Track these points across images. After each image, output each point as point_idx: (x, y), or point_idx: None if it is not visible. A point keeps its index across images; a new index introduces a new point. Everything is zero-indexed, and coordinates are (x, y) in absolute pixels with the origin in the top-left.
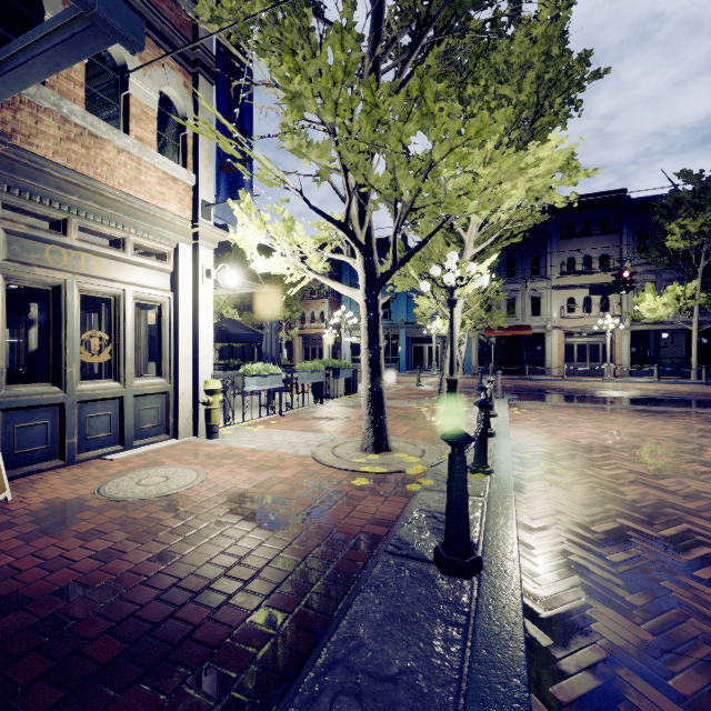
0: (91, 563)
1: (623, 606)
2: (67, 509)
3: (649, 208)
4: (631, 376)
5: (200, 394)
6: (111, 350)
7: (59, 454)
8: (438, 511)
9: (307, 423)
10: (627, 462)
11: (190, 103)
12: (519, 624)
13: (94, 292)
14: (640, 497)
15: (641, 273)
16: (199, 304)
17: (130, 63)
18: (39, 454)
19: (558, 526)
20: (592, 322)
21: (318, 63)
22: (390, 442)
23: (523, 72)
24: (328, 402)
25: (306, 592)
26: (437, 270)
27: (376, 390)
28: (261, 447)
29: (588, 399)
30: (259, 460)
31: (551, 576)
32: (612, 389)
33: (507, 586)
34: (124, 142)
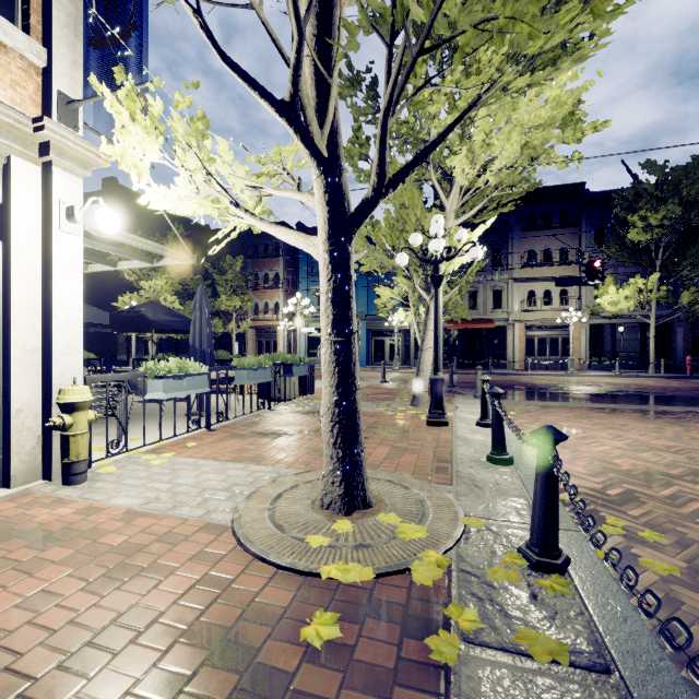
0: None
1: None
2: None
3: (606, 202)
4: (590, 369)
5: (55, 411)
6: None
7: None
8: None
9: (242, 444)
10: None
11: None
12: None
13: None
14: None
15: None
16: (52, 262)
17: None
18: None
19: None
20: (552, 316)
21: None
22: (369, 491)
23: None
24: (277, 407)
25: None
26: (417, 238)
27: (345, 405)
28: (148, 503)
29: (570, 396)
30: (128, 542)
31: None
32: (583, 384)
33: None
34: None
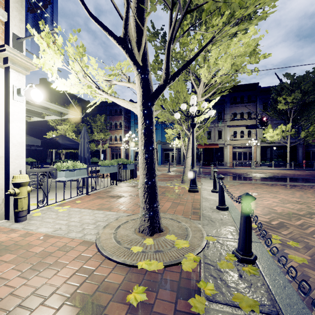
0: None
1: None
2: None
3: (268, 91)
4: (261, 166)
5: (11, 186)
6: None
7: None
8: None
9: (102, 201)
10: None
11: None
12: None
13: None
14: None
15: None
16: (9, 115)
17: None
18: None
19: None
20: (244, 142)
21: None
22: (161, 224)
23: None
24: (120, 183)
25: None
26: (184, 106)
27: (150, 183)
28: (55, 230)
29: (253, 178)
30: (44, 251)
31: None
32: (258, 173)
33: None
34: None
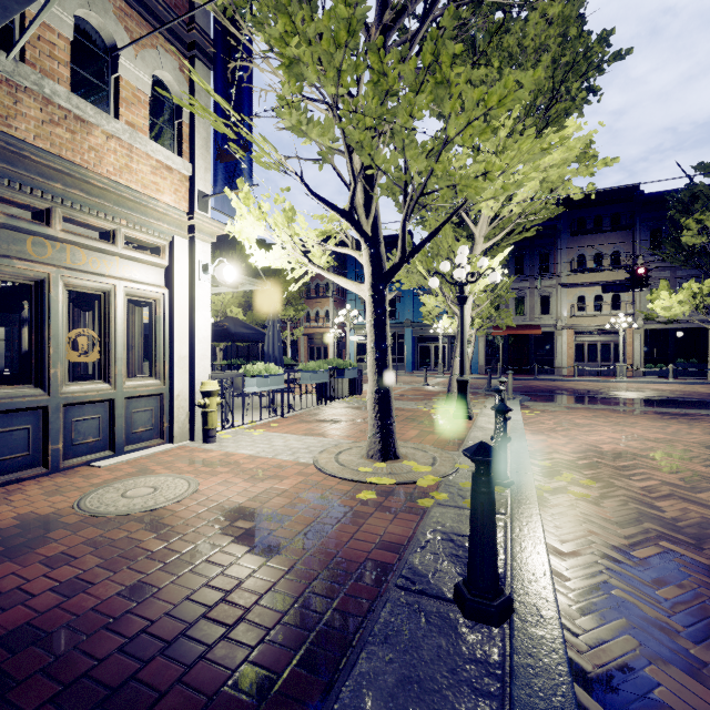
0: (53, 598)
1: (689, 662)
2: (40, 526)
3: (663, 203)
4: (644, 376)
5: (197, 396)
6: (100, 349)
7: (42, 462)
8: (455, 532)
9: (310, 426)
10: (657, 472)
11: (186, 89)
12: (569, 697)
13: (82, 288)
14: (680, 514)
15: (655, 271)
16: (195, 301)
17: (120, 43)
18: (19, 462)
19: (592, 550)
20: (603, 321)
21: (319, 27)
22: (398, 449)
23: (538, 56)
24: (332, 403)
25: (301, 642)
26: (446, 265)
27: (383, 392)
28: (260, 453)
29: (603, 400)
30: (257, 468)
31: (594, 617)
32: (626, 390)
33: (546, 637)
34: (114, 127)
